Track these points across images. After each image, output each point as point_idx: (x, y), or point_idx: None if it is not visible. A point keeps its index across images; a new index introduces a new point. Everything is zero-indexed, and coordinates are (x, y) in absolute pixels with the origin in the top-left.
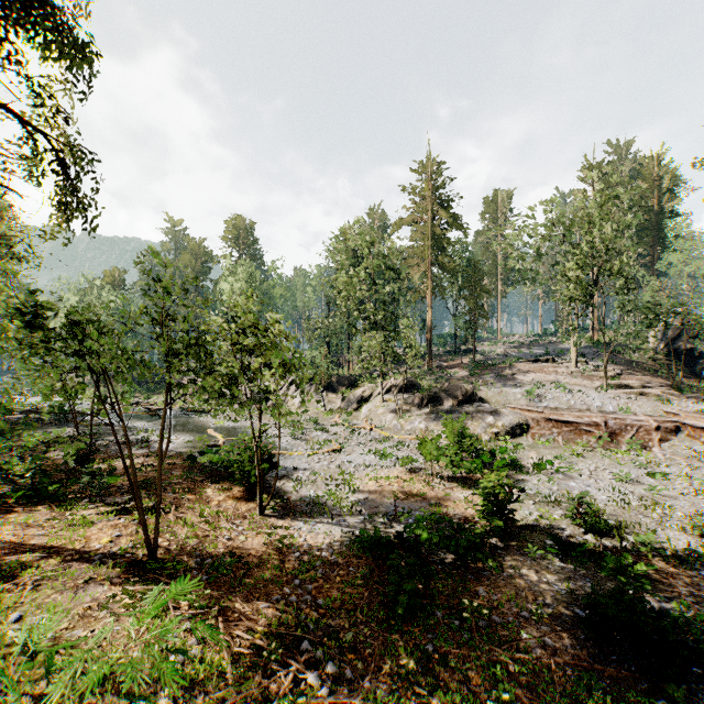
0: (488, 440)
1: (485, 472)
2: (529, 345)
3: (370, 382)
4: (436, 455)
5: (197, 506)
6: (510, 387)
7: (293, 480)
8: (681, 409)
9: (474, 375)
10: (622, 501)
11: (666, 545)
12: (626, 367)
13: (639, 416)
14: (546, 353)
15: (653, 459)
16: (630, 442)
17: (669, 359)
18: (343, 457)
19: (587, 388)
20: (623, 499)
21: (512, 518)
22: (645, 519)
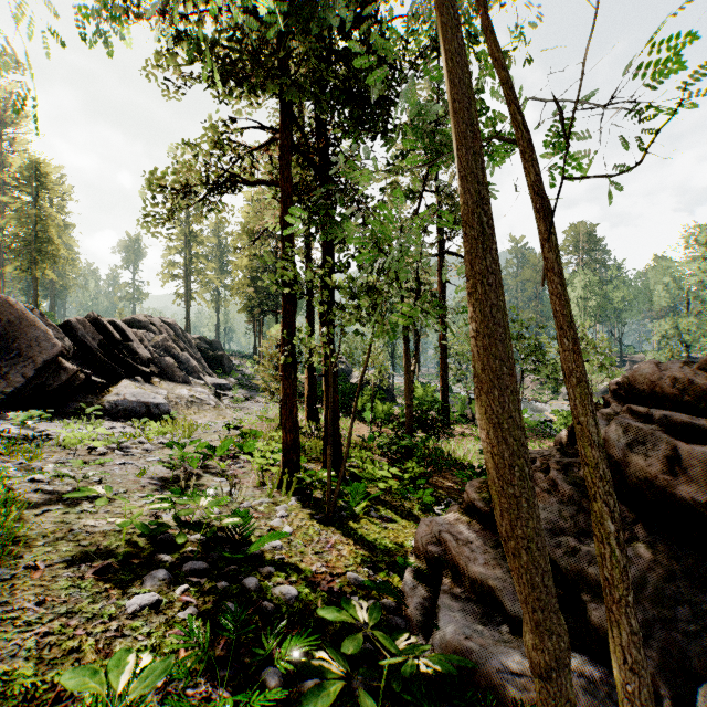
0: None
1: None
2: None
3: None
4: None
5: (536, 442)
6: None
7: None
8: None
9: None
10: None
11: None
12: None
13: None
14: None
15: None
16: None
17: None
18: None
19: None
20: None
21: None
22: None
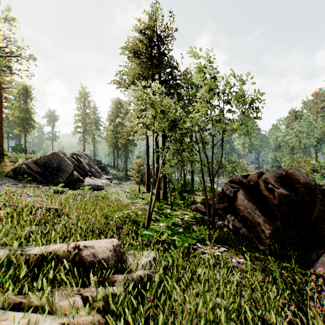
0: None
1: None
2: None
3: None
4: None
5: None
6: None
7: None
8: None
9: None
10: None
11: None
12: None
13: None
14: None
15: None
16: None
17: None
18: None
19: None
20: None
21: None
22: None
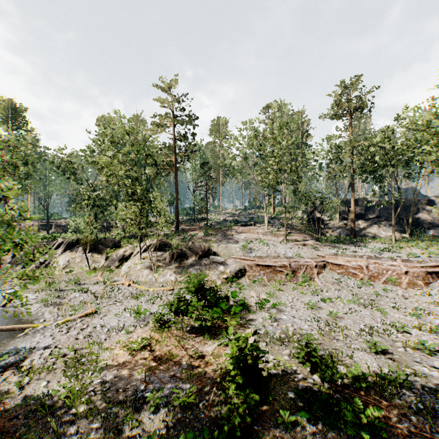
0: (221, 284)
1: (224, 316)
2: (238, 215)
3: (131, 243)
4: (186, 312)
5: None
6: (232, 243)
7: (21, 370)
8: (325, 253)
9: (208, 235)
10: (318, 327)
11: (363, 369)
12: (291, 228)
13: (306, 259)
14: (249, 220)
15: (318, 287)
16: (303, 276)
17: (309, 223)
18: (97, 320)
19: (276, 242)
20: (319, 326)
21: (261, 379)
22: (339, 344)
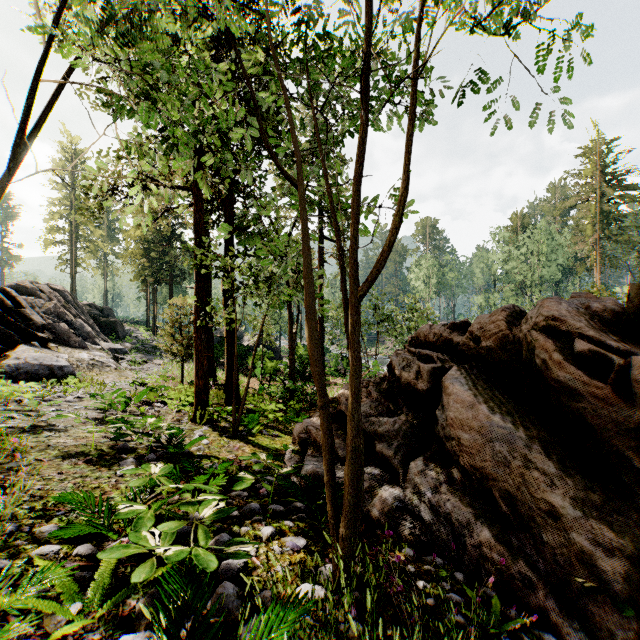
0: None
1: None
2: None
3: None
4: None
5: None
6: None
7: None
8: None
9: None
10: None
11: None
12: None
13: None
14: None
15: None
16: None
17: None
18: None
19: None
20: None
21: None
22: None
